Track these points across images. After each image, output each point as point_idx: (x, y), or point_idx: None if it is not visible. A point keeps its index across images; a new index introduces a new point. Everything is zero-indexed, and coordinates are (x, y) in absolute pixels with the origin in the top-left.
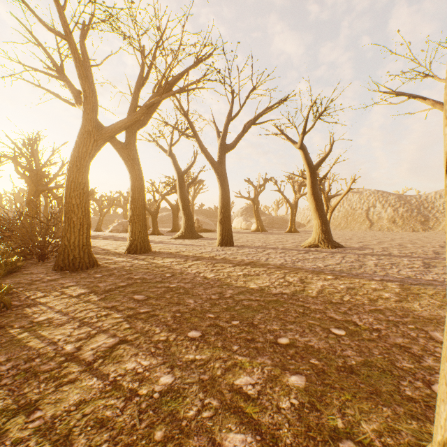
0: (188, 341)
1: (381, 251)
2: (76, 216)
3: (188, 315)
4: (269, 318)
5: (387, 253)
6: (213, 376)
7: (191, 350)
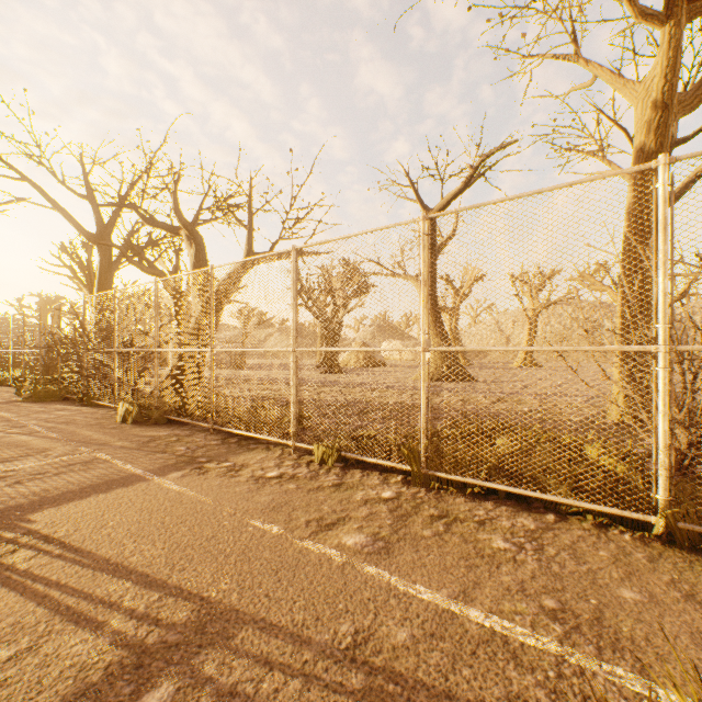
0: None
1: None
2: None
3: None
4: None
5: None
6: None
7: None
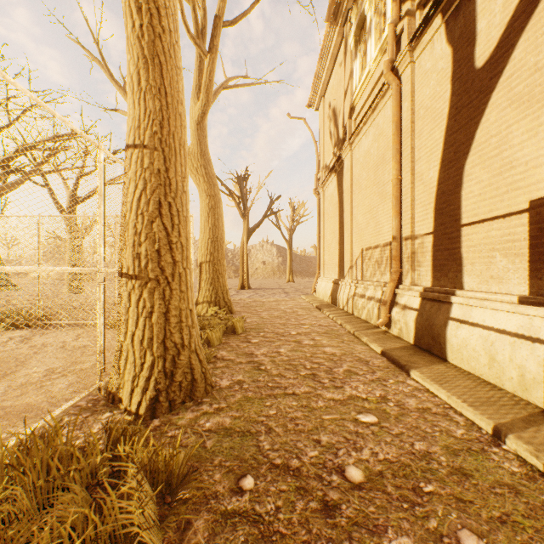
0: None
1: None
2: None
3: None
4: None
5: None
6: None
7: None
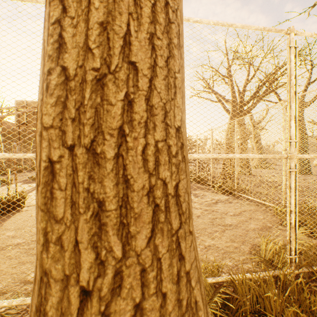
0: None
1: None
2: None
3: None
4: None
5: None
6: None
7: None
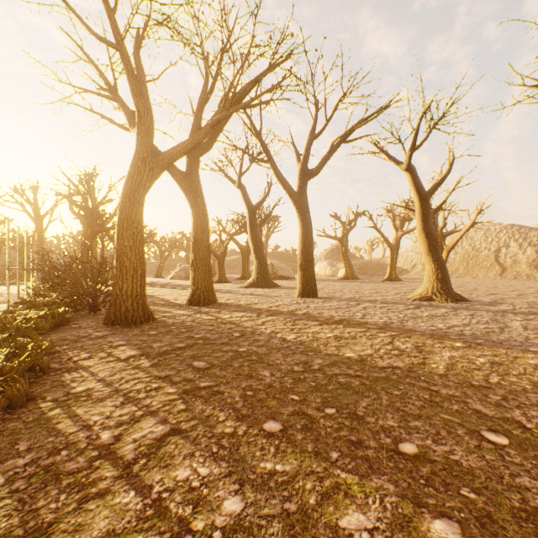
0: (264, 437)
1: (527, 308)
2: (129, 260)
3: (262, 394)
4: (379, 407)
5: (537, 310)
6: (303, 507)
7: (268, 455)
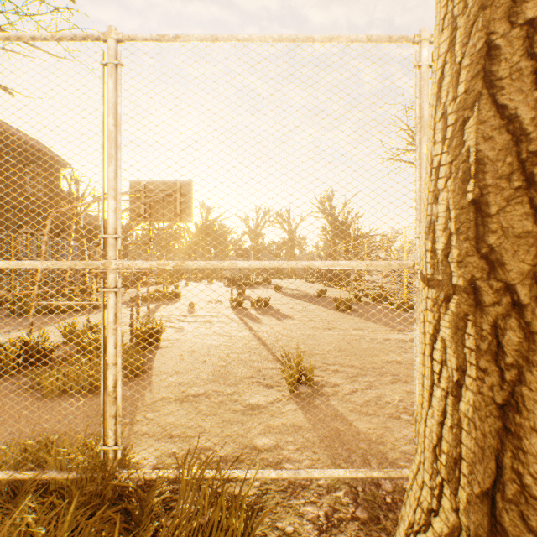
0: None
1: None
2: None
3: None
4: None
5: None
6: None
7: None
